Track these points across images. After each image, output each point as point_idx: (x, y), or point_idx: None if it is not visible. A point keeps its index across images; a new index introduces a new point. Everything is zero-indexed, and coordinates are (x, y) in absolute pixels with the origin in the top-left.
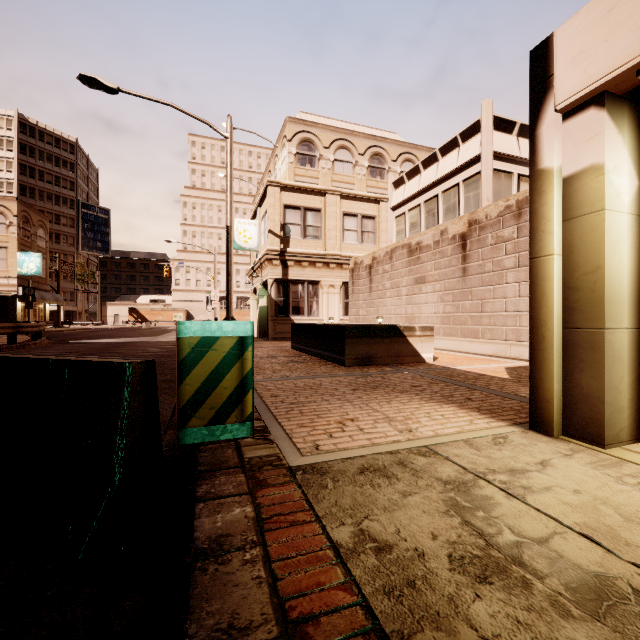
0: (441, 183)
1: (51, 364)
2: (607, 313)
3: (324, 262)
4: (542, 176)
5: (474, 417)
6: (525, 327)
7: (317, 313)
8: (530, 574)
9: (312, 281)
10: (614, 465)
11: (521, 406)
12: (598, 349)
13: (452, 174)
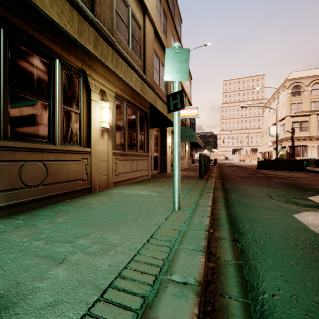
0: None
1: (296, 161)
2: None
3: (309, 139)
4: None
5: None
6: None
7: (306, 156)
8: None
9: (304, 145)
10: None
11: None
12: None
13: None
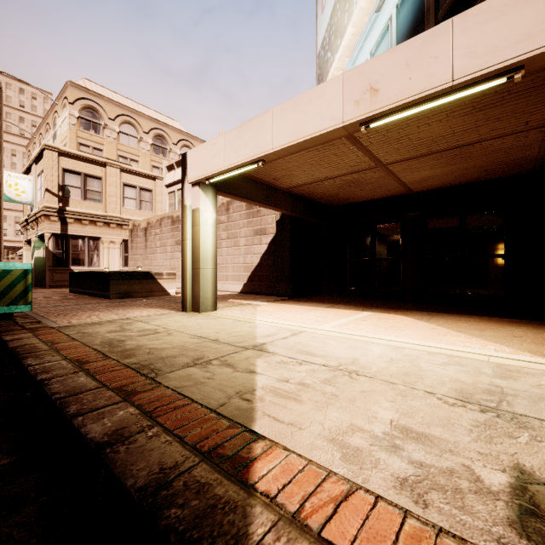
0: None
1: None
2: (201, 263)
3: (105, 222)
4: (185, 207)
5: (163, 310)
6: (230, 273)
7: (98, 264)
8: (130, 331)
9: (93, 237)
10: (195, 315)
11: None
12: (199, 276)
13: None
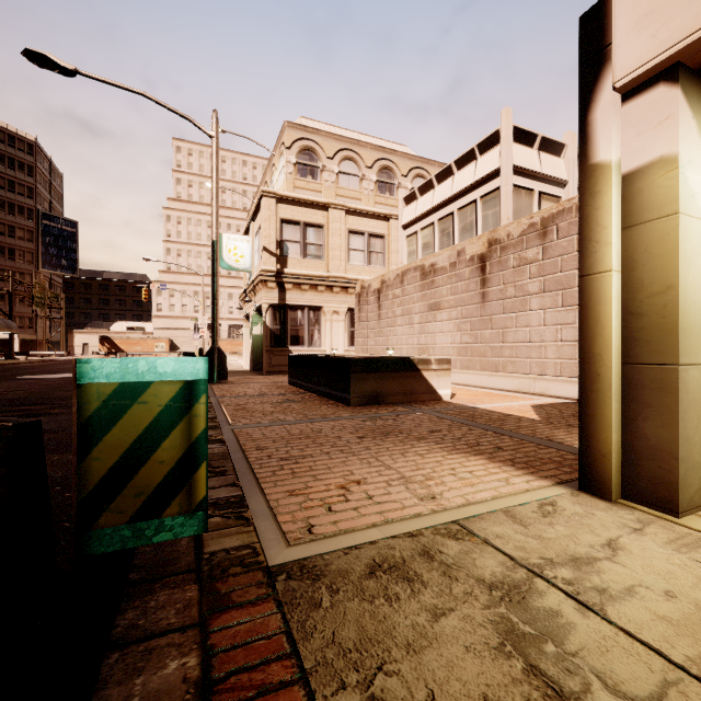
0: (457, 199)
1: None
2: (681, 345)
3: (327, 285)
4: (596, 172)
5: (509, 474)
6: (551, 359)
7: (319, 343)
8: None
9: (313, 307)
10: (699, 544)
11: (561, 456)
12: (670, 391)
13: (469, 189)
